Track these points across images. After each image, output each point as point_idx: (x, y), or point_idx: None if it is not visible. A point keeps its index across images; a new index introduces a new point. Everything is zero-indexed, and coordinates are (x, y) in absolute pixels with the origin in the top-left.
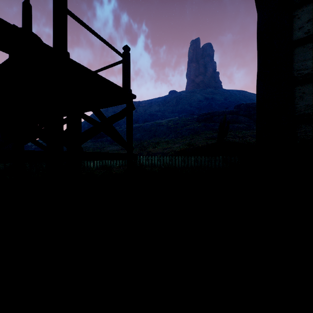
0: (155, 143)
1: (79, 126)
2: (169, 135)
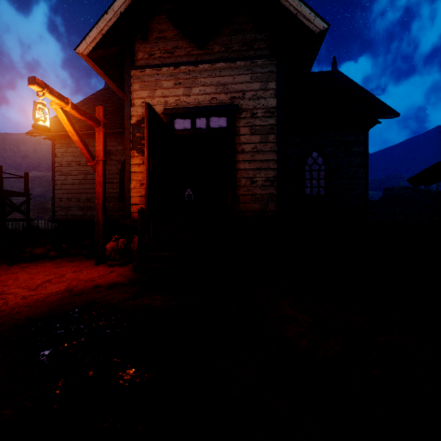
0: None
1: None
2: None
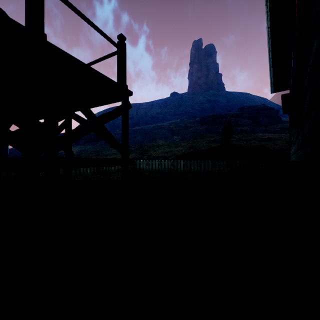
0: (156, 146)
1: (69, 128)
2: (171, 138)
